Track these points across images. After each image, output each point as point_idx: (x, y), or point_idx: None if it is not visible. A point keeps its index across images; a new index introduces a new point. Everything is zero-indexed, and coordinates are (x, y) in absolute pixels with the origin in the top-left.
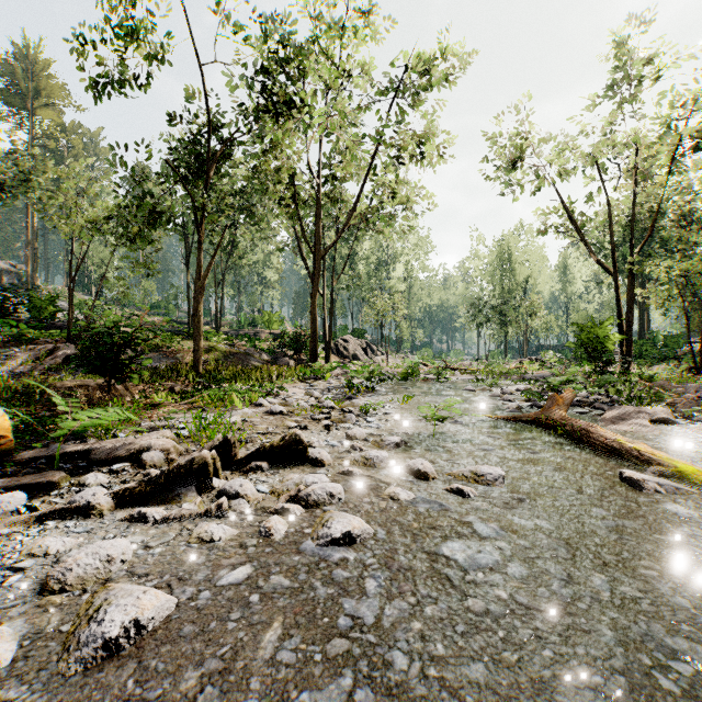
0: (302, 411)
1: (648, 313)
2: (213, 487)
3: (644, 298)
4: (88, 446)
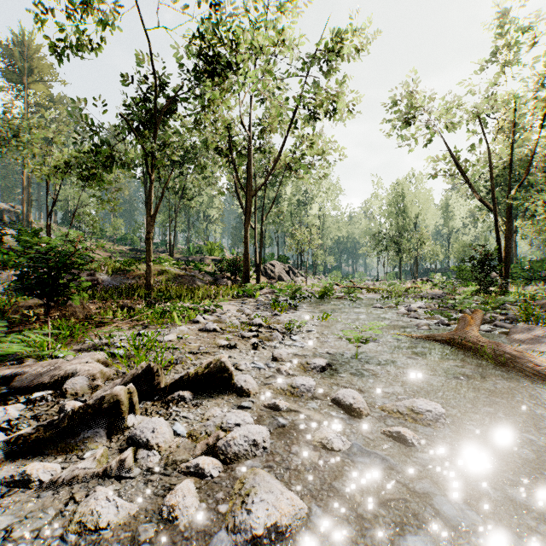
0: (233, 329)
1: (516, 242)
2: (126, 426)
3: (513, 231)
4: (19, 370)
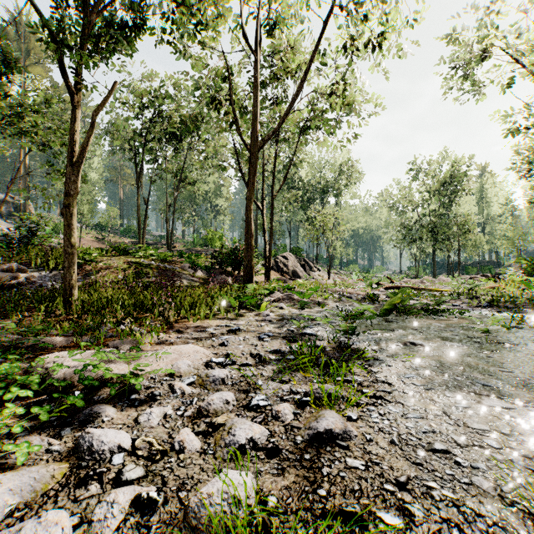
0: None
1: None
2: None
3: None
4: None
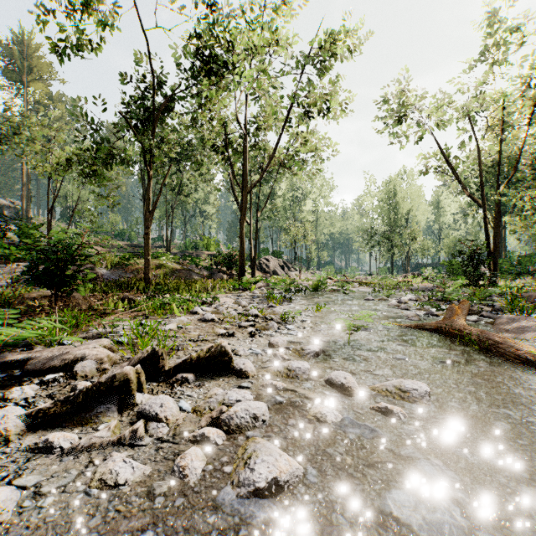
0: (230, 319)
1: (505, 238)
2: (135, 403)
3: (502, 226)
4: (30, 355)
